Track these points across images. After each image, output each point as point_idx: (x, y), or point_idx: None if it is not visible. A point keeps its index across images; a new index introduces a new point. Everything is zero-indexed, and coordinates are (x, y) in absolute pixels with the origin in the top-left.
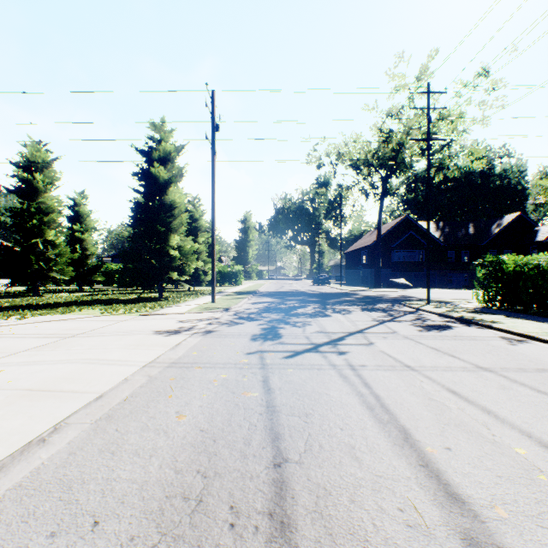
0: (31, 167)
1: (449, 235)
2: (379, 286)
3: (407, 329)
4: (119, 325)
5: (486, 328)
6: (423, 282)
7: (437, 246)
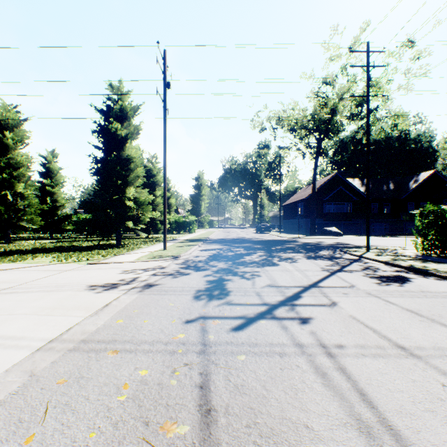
0: (1, 126)
1: (372, 189)
2: (314, 234)
3: (363, 281)
4: (57, 277)
5: (446, 280)
6: (350, 231)
7: (362, 199)
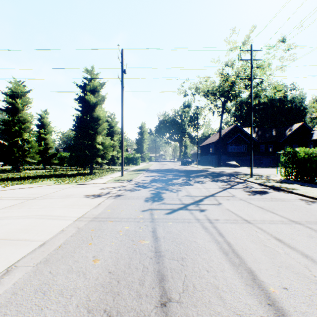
0: (14, 95)
1: (261, 135)
2: (220, 166)
3: (241, 193)
4: (64, 191)
5: (289, 193)
6: (246, 164)
7: (254, 142)
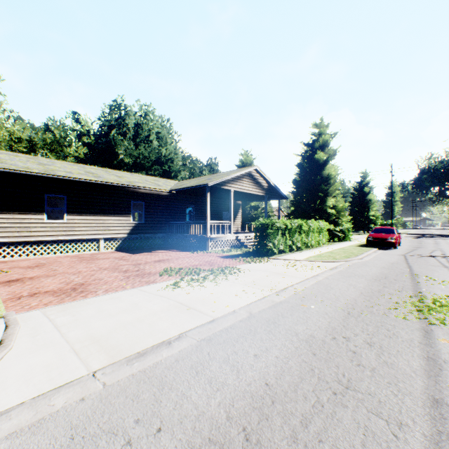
0: None
1: None
2: None
3: None
4: None
5: None
6: None
7: None
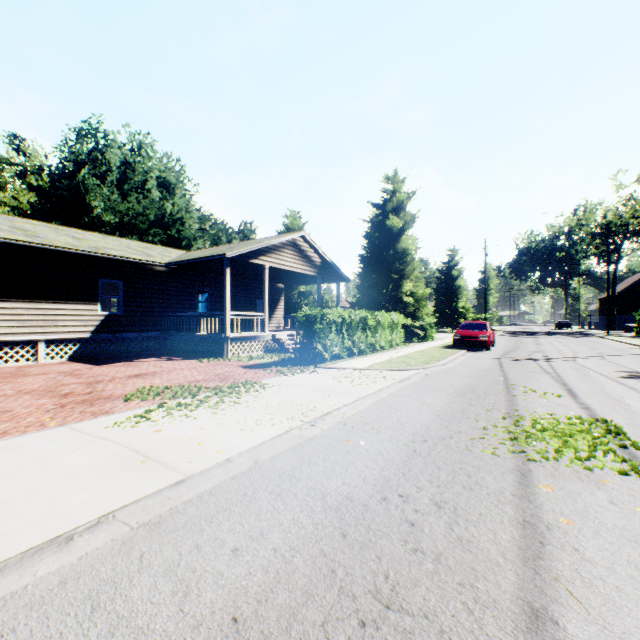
0: None
1: None
2: (613, 329)
3: (566, 337)
4: None
5: (602, 338)
6: None
7: None
